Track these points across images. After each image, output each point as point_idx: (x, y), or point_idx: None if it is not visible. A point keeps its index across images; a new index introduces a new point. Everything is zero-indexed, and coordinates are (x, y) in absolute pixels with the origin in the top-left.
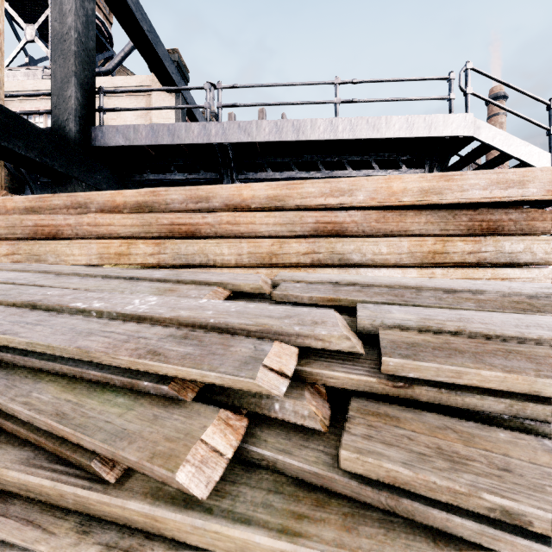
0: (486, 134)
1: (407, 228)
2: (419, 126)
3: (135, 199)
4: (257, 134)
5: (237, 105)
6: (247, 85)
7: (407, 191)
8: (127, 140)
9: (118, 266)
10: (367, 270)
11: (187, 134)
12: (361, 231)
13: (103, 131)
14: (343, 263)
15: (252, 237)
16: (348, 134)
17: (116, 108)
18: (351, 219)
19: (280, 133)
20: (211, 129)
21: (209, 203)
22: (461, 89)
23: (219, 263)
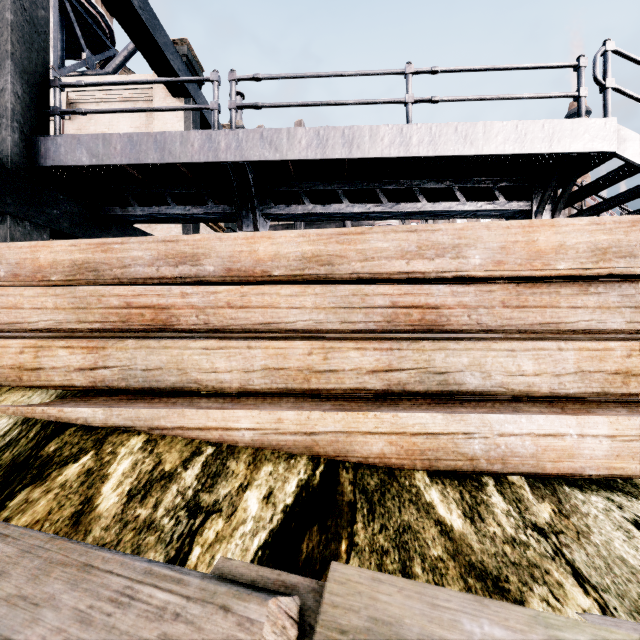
0: (635, 149)
1: (562, 319)
2: (534, 137)
3: (71, 257)
4: (289, 148)
5: (259, 105)
6: (273, 76)
7: (566, 249)
8: (93, 156)
9: (14, 392)
10: (505, 418)
11: (183, 147)
12: (476, 322)
13: (57, 143)
14: (447, 390)
15: (273, 331)
16: (426, 148)
17: (79, 109)
18: (456, 300)
19: (324, 147)
20: (220, 141)
21: (197, 267)
22: (596, 81)
23: (208, 387)
